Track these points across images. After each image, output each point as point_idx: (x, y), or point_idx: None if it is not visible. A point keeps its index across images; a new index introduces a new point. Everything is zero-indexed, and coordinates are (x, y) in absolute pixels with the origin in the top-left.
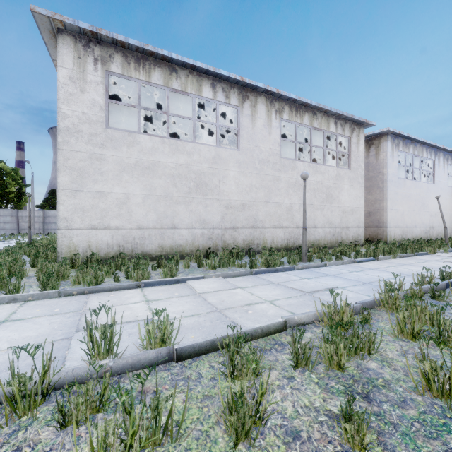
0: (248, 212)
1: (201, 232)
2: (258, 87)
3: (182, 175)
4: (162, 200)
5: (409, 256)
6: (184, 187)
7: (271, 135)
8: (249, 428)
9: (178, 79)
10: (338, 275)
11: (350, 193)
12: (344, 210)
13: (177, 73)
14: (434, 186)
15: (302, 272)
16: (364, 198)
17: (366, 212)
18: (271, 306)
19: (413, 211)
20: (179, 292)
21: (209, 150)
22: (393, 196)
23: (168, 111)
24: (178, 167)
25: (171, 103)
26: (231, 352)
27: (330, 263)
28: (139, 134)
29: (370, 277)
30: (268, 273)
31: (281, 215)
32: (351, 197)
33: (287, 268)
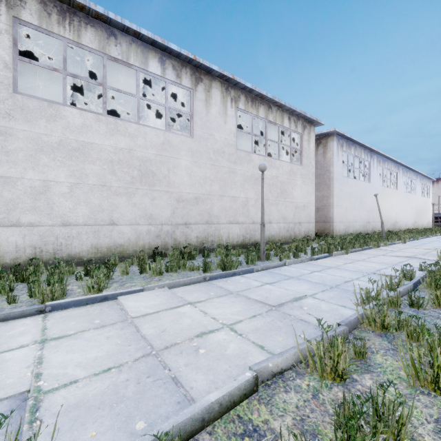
0: (202, 206)
1: (147, 229)
2: (213, 70)
3: (123, 161)
4: (97, 190)
5: (358, 250)
6: (126, 176)
7: (227, 124)
8: None
9: (118, 46)
10: (301, 276)
11: (302, 189)
12: (297, 205)
13: (117, 39)
14: (370, 185)
15: (262, 274)
16: (314, 194)
17: (315, 207)
18: (231, 335)
19: (354, 207)
20: (101, 318)
21: (157, 135)
22: (338, 193)
23: (105, 83)
24: (118, 152)
25: (113, 80)
26: None
27: (289, 262)
28: (64, 106)
29: (334, 278)
30: (224, 278)
31: (237, 209)
32: (303, 193)
33: (246, 270)
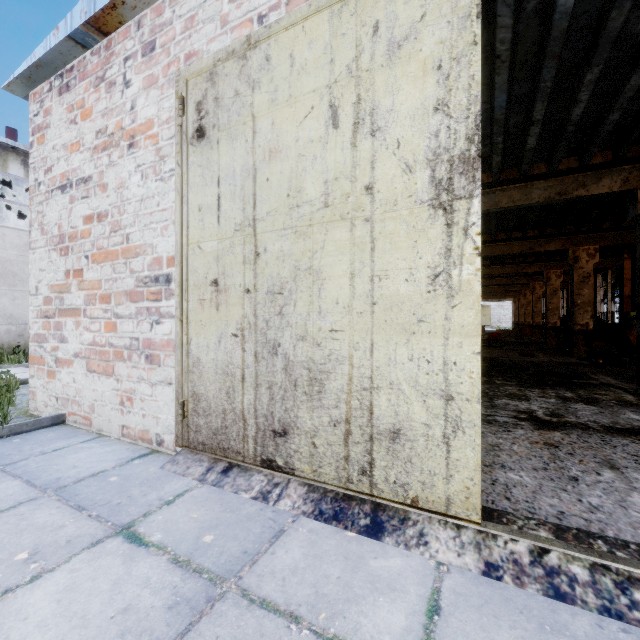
0: None
1: (7, 329)
2: None
3: None
4: None
5: None
6: None
7: None
8: (1, 391)
9: None
10: None
11: None
12: None
13: None
14: None
15: None
16: None
17: None
18: None
19: None
20: None
21: (19, 236)
22: None
23: None
24: None
25: None
26: (0, 378)
27: None
28: None
29: None
30: None
31: None
32: None
33: None
